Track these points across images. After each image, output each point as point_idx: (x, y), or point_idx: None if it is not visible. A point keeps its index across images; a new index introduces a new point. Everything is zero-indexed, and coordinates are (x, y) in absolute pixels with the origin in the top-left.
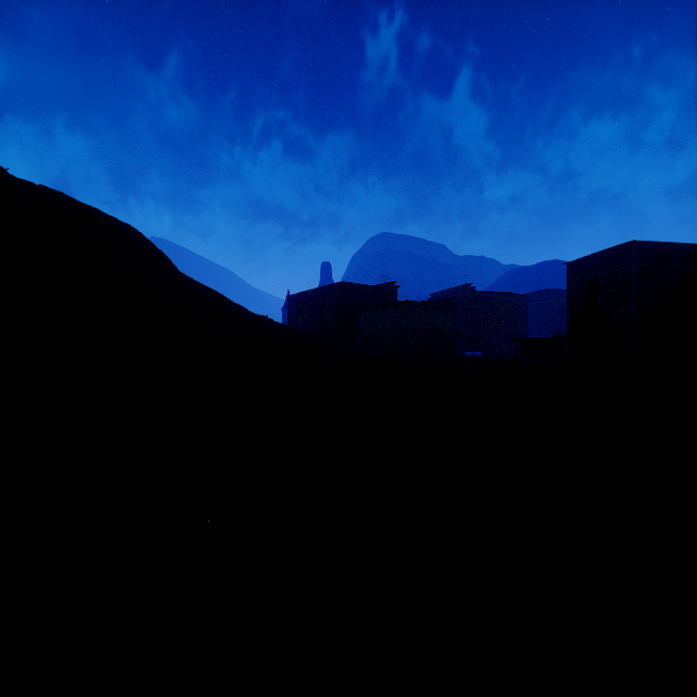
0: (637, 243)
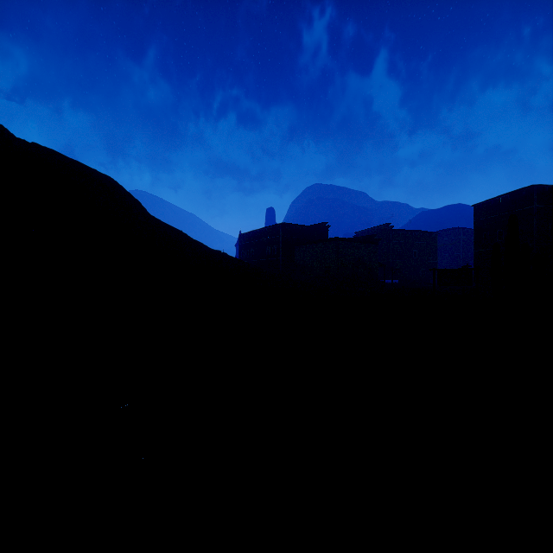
0: (538, 186)
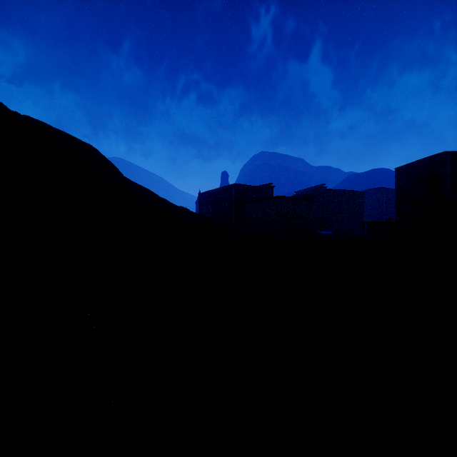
0: (450, 152)
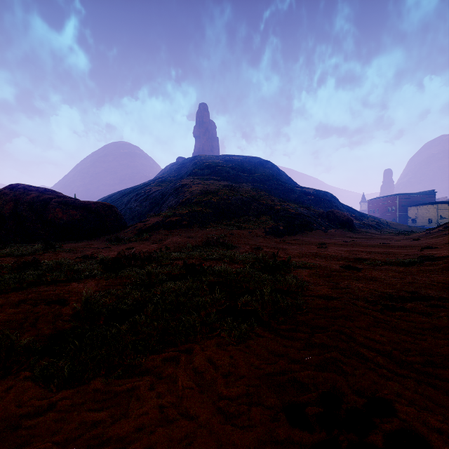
0: None
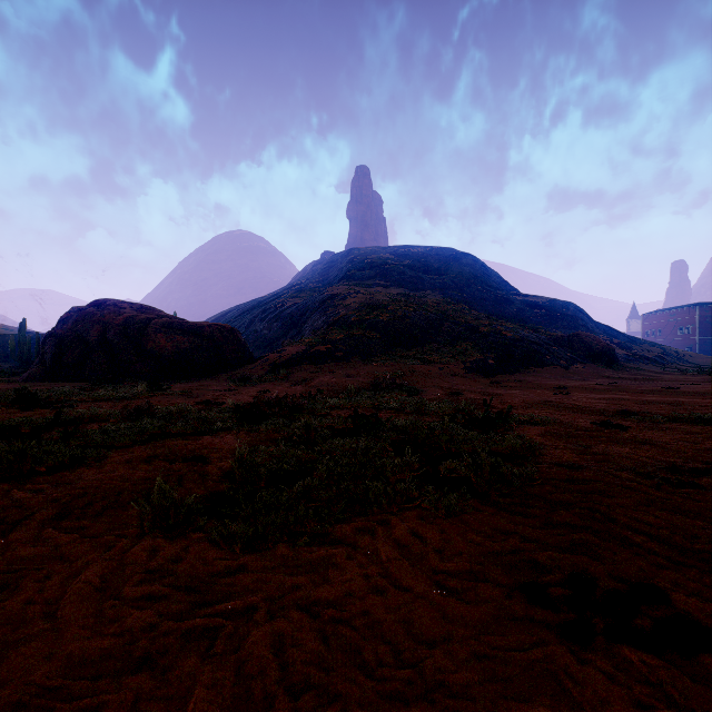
0: None
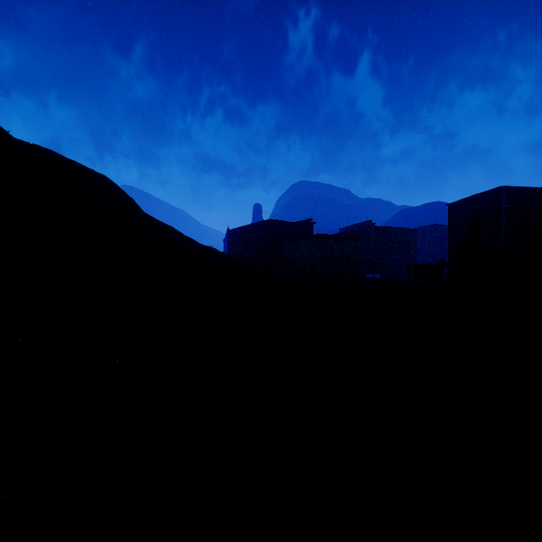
0: (506, 188)
